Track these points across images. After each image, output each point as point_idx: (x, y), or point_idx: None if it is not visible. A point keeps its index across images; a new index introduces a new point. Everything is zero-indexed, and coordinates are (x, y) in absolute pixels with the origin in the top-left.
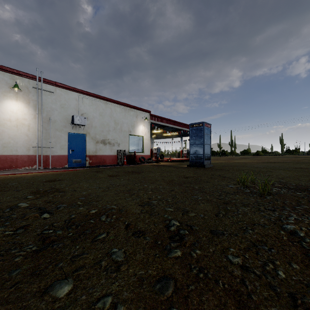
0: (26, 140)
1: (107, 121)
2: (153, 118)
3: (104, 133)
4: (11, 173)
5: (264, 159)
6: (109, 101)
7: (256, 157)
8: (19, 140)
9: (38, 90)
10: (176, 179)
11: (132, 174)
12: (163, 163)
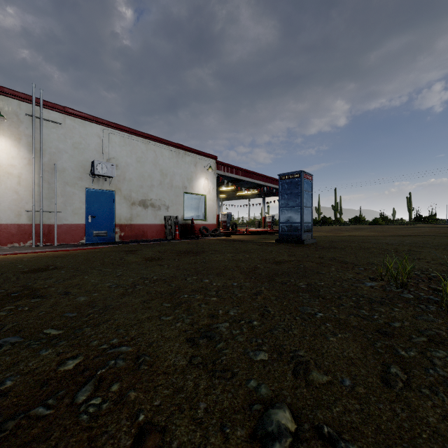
0: (14, 200)
1: (149, 171)
2: (221, 167)
3: (144, 190)
4: None
5: (389, 230)
6: (152, 140)
7: (377, 227)
8: (3, 199)
9: (36, 119)
10: (260, 266)
11: (186, 256)
12: (236, 237)
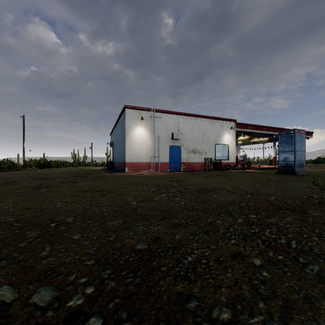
0: (146, 152)
1: (197, 134)
2: (238, 126)
3: (194, 144)
4: (142, 173)
5: None
6: (198, 117)
7: None
8: (142, 152)
9: (152, 117)
10: (258, 180)
11: (222, 177)
12: (250, 170)
